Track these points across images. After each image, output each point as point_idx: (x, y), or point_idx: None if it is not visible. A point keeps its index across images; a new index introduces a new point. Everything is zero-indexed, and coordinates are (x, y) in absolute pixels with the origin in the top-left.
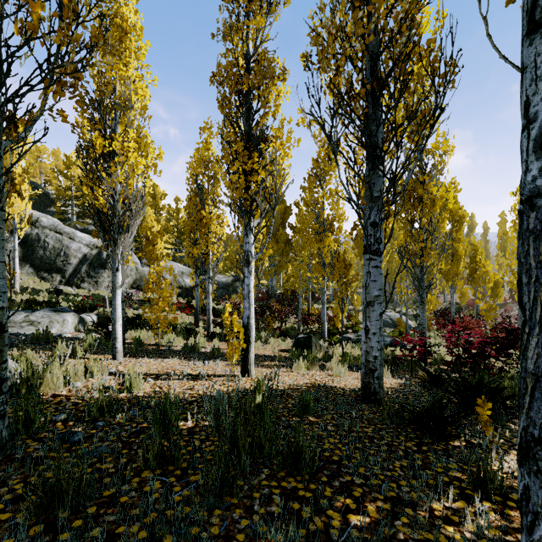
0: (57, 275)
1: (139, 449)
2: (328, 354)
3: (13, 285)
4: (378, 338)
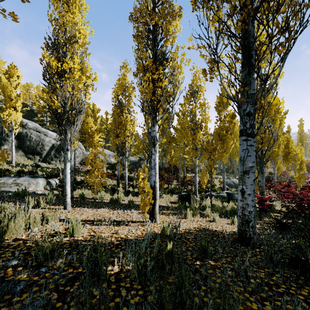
0: (37, 156)
1: (72, 301)
2: (202, 205)
3: (11, 162)
4: (252, 197)
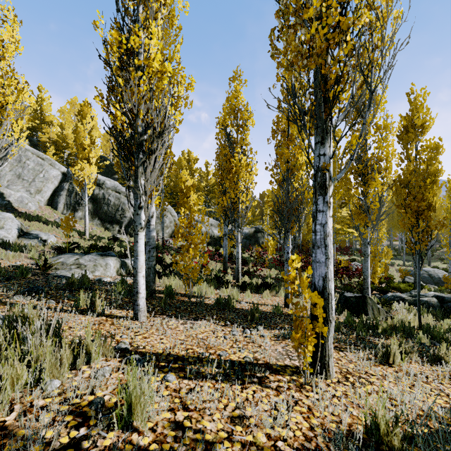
0: (116, 226)
1: None
2: (402, 325)
3: (84, 233)
4: None
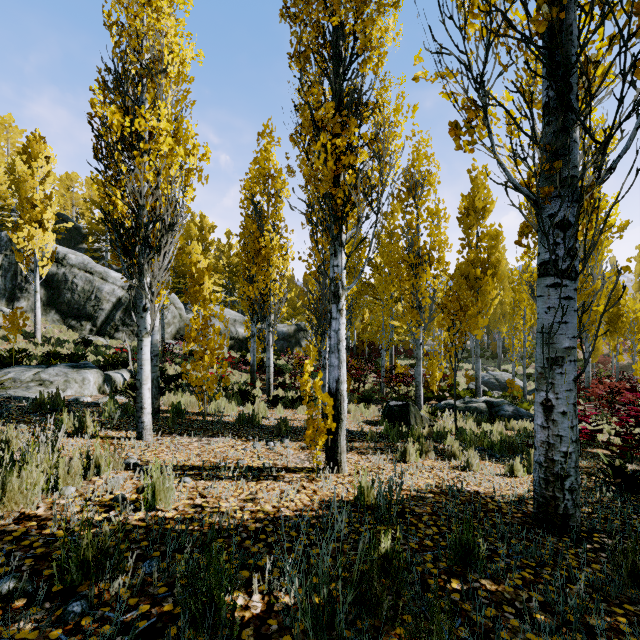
0: (87, 323)
1: None
2: (437, 430)
3: (34, 335)
4: (570, 421)
